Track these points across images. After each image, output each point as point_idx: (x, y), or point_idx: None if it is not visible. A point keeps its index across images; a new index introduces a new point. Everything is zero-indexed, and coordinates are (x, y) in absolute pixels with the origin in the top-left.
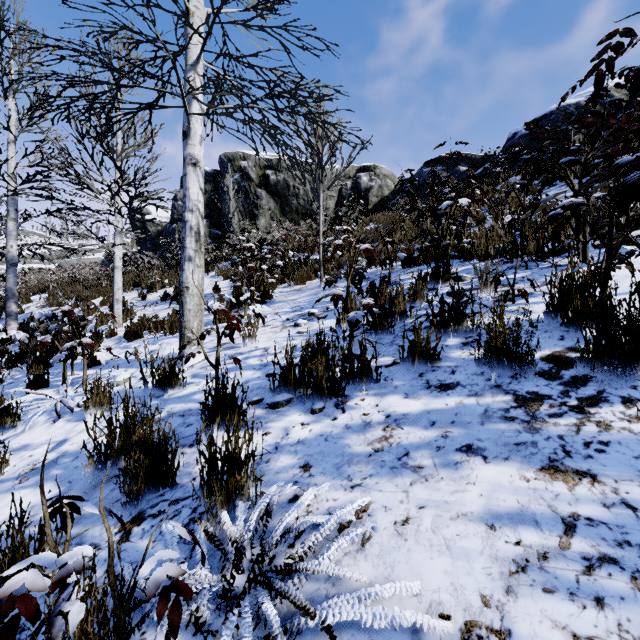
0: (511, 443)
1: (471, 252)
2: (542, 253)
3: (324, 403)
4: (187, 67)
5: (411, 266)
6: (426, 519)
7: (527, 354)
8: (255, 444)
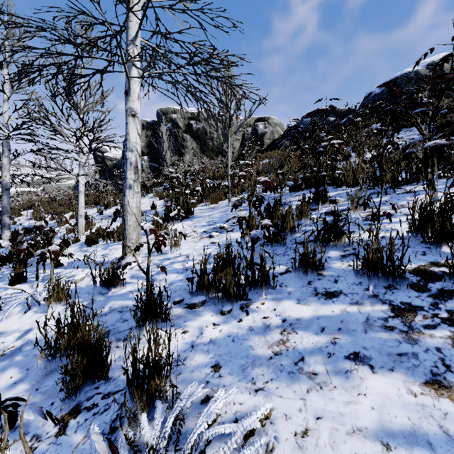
0: (394, 353)
1: (342, 181)
2: (398, 182)
3: (231, 306)
4: (128, 42)
5: (296, 191)
6: (324, 432)
7: (399, 269)
8: (175, 341)
